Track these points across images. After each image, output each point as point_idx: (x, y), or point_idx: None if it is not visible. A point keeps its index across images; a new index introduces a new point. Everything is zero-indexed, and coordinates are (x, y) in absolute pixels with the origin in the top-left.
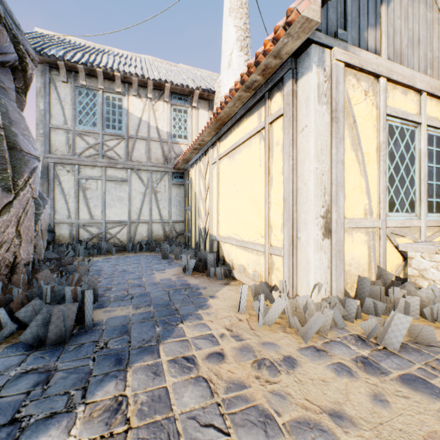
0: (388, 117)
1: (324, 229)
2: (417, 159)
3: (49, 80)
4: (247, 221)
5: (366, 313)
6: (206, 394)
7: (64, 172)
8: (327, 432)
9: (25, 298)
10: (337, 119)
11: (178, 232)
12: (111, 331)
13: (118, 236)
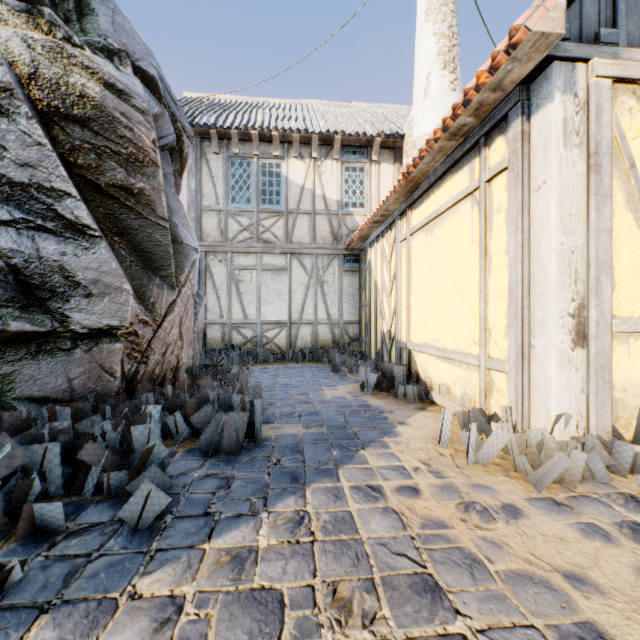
0: None
1: (574, 334)
2: None
3: (200, 154)
4: (452, 322)
5: None
6: (397, 525)
7: (216, 263)
8: (558, 591)
9: (196, 403)
10: (599, 166)
11: (351, 337)
12: (281, 448)
13: (276, 340)
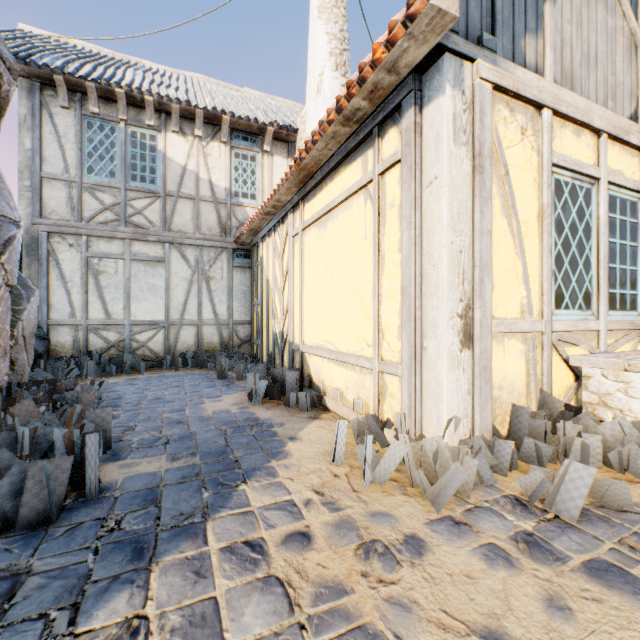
0: (555, 168)
1: (462, 335)
2: (594, 232)
3: (39, 104)
4: (345, 323)
5: (524, 461)
6: (282, 608)
7: (65, 247)
8: None
9: None
10: (482, 168)
11: (242, 339)
12: (128, 499)
13: (150, 344)
